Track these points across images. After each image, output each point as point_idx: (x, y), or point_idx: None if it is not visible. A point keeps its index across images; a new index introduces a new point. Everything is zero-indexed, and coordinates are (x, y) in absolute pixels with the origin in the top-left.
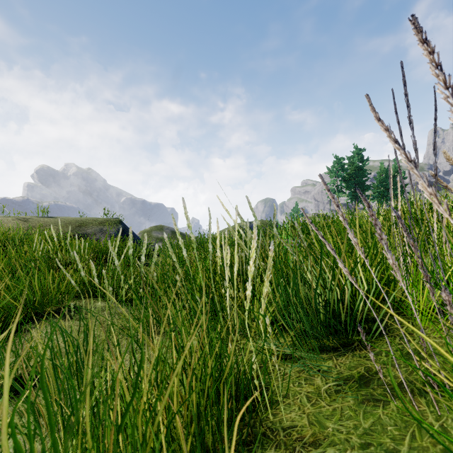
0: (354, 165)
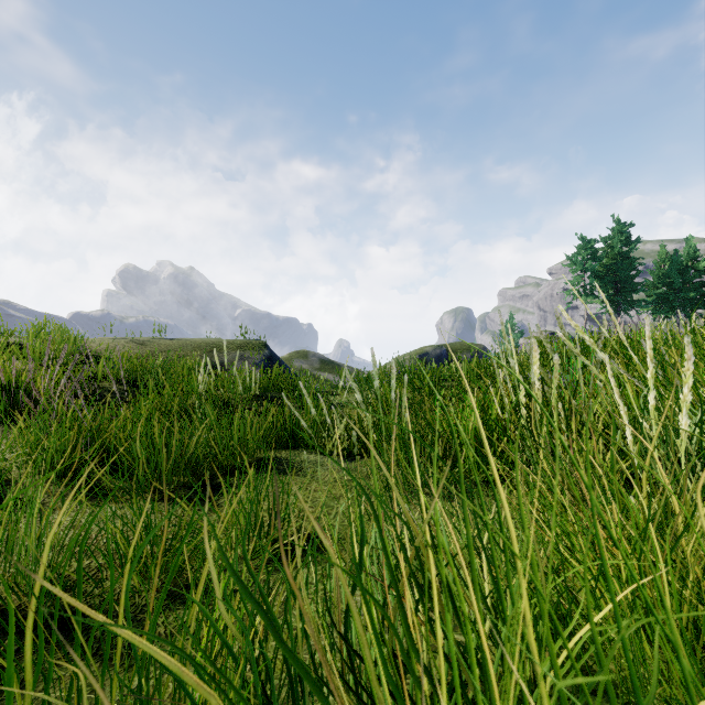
0: (613, 252)
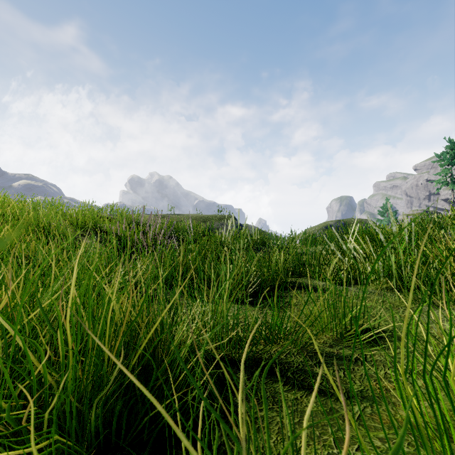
0: None
